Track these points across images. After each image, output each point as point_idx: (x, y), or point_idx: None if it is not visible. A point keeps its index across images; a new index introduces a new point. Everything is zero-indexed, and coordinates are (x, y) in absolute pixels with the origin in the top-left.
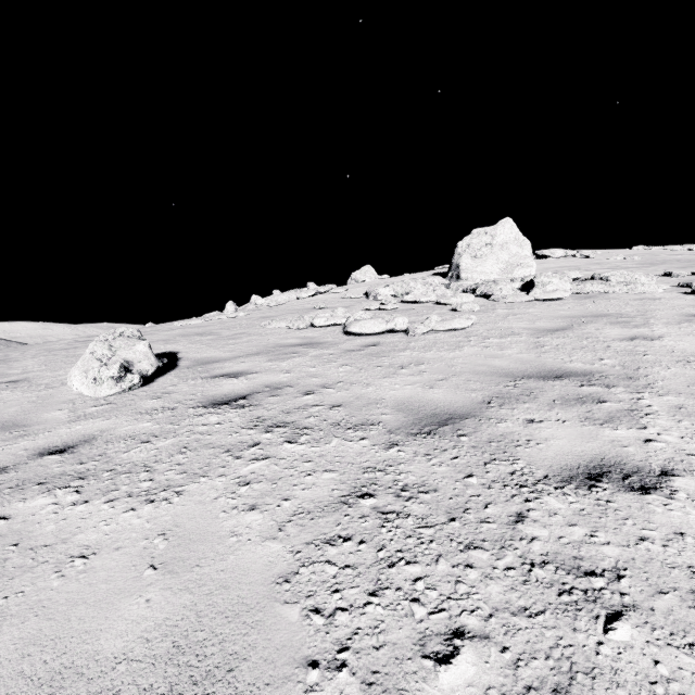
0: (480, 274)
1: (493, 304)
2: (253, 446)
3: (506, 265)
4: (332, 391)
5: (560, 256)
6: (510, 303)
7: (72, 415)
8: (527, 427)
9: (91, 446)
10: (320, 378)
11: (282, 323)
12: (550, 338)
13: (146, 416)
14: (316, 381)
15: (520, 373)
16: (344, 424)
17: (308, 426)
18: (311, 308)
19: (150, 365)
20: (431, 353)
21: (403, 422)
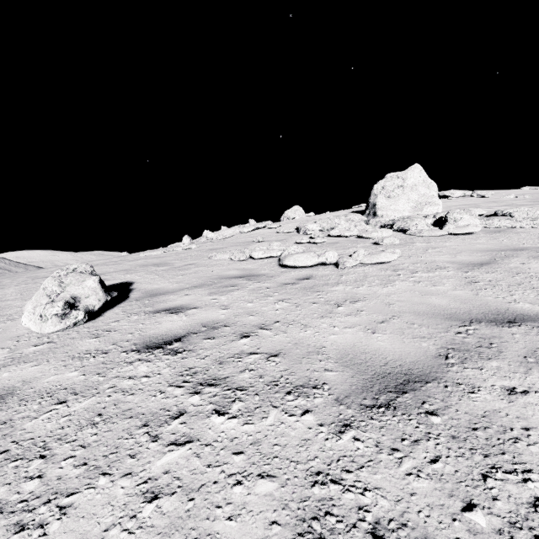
0: (394, 211)
1: (410, 238)
2: (176, 418)
3: (416, 204)
4: (269, 333)
5: (459, 196)
6: (426, 237)
7: (8, 356)
8: (512, 402)
9: (2, 406)
10: (257, 316)
11: (226, 255)
12: (478, 272)
13: (76, 361)
14: (253, 320)
15: (466, 314)
16: (283, 384)
17: (242, 385)
18: (251, 242)
19: (97, 300)
20: (364, 288)
21: (352, 385)
